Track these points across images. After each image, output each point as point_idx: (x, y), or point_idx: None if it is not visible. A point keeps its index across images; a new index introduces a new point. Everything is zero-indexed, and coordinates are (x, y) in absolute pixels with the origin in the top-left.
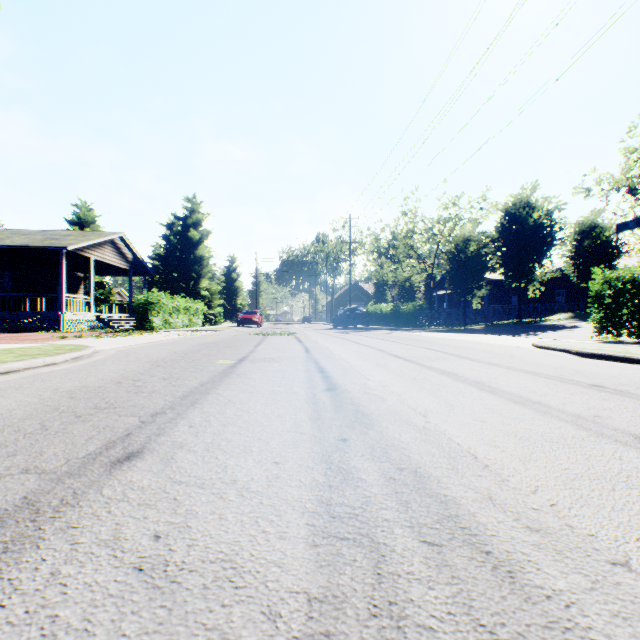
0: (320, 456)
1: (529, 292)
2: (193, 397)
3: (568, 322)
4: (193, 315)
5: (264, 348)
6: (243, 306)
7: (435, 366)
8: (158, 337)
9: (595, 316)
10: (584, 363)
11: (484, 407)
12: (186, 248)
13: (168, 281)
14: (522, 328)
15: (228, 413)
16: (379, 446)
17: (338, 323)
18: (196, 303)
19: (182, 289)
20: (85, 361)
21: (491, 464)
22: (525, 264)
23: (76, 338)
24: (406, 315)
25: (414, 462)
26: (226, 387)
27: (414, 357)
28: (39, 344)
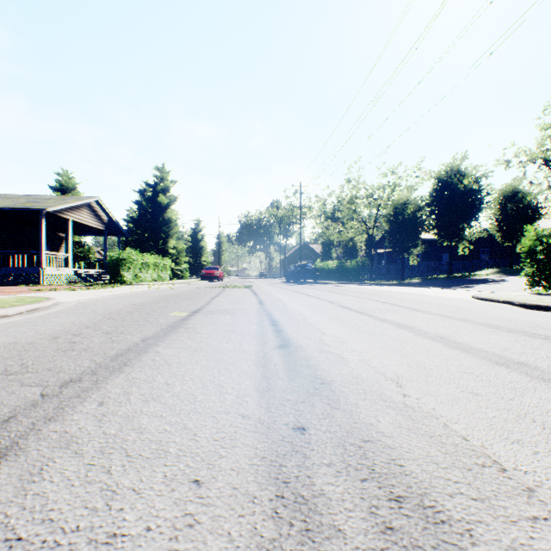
0: (267, 466)
1: (459, 250)
2: (126, 357)
3: (495, 276)
4: (161, 270)
5: (220, 300)
6: (207, 263)
7: (388, 318)
8: (125, 290)
9: (528, 270)
10: (534, 315)
11: (465, 371)
12: (156, 211)
13: (140, 241)
14: (455, 282)
15: (157, 381)
16: (352, 442)
17: (290, 278)
18: (164, 260)
19: (152, 248)
20: (40, 313)
21: (537, 486)
22: (456, 225)
23: (50, 291)
24: (350, 270)
25: (413, 481)
26: (169, 343)
27: (365, 309)
28: (6, 296)
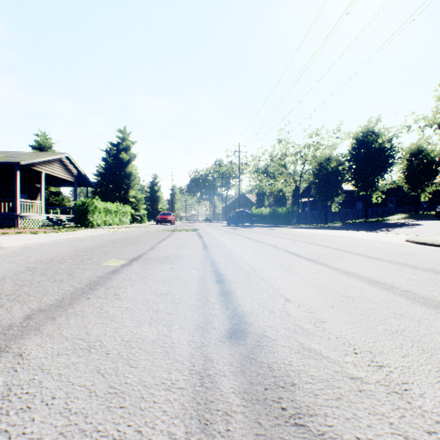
0: None
1: (373, 199)
2: None
3: (407, 221)
4: (123, 216)
5: (165, 244)
6: (162, 210)
7: (350, 269)
8: (83, 233)
9: None
10: None
11: None
12: (118, 166)
13: (106, 191)
14: (373, 225)
15: None
16: None
17: (231, 222)
18: (125, 207)
19: (115, 197)
20: None
21: None
22: (372, 177)
23: (15, 234)
24: (281, 216)
25: None
26: (58, 326)
27: (313, 255)
28: None
